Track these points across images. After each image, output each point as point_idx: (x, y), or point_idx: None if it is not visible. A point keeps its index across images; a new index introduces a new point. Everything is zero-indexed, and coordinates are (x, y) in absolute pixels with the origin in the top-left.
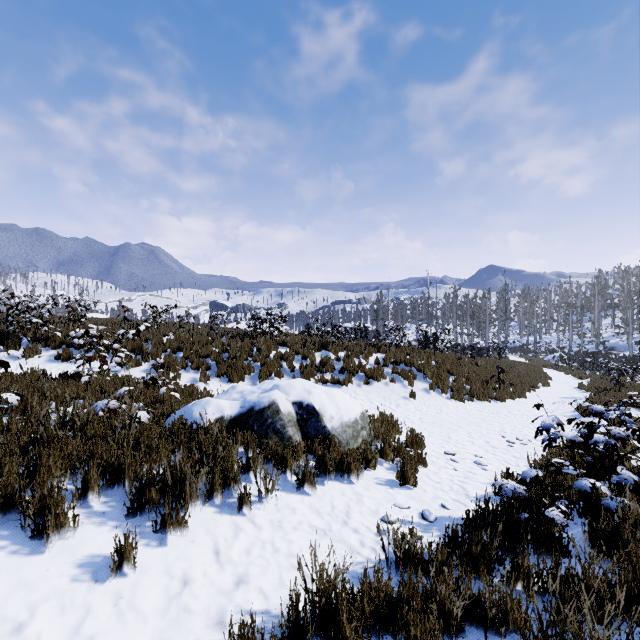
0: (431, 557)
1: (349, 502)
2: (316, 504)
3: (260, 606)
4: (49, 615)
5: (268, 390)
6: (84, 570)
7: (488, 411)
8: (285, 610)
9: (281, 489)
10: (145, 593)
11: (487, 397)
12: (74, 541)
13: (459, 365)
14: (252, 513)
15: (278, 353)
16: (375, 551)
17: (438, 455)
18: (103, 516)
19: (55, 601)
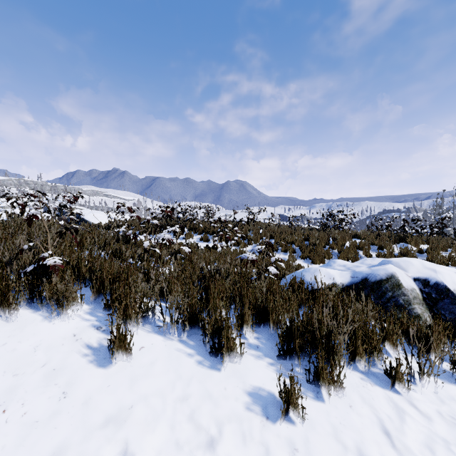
0: None
1: None
2: None
3: None
4: (233, 440)
5: (376, 265)
6: (254, 400)
7: None
8: None
9: (431, 373)
10: (320, 455)
11: None
12: (240, 367)
13: None
14: (407, 393)
15: (353, 242)
16: None
17: None
18: (257, 350)
19: (236, 425)
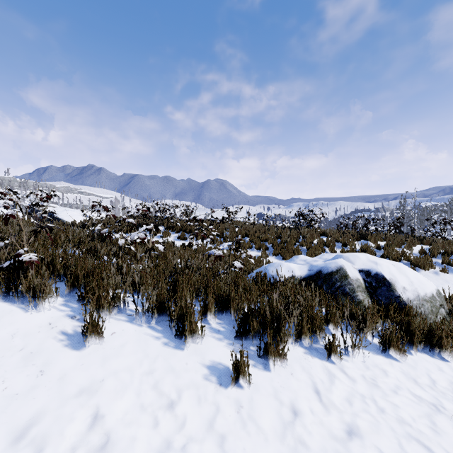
0: None
1: (452, 380)
2: (409, 372)
3: None
4: (190, 402)
5: (331, 259)
6: (211, 372)
7: None
8: None
9: (363, 347)
10: (260, 410)
11: None
12: (201, 346)
13: None
14: (340, 363)
15: (321, 240)
16: None
17: None
18: (218, 333)
19: (193, 391)
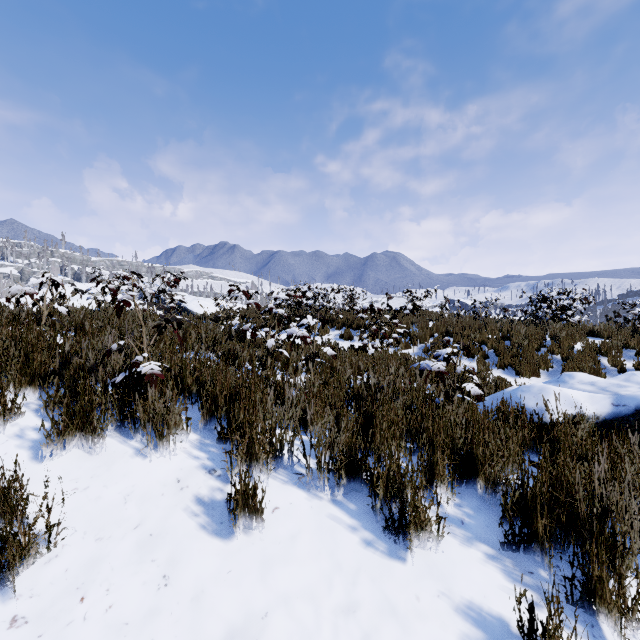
0: None
1: None
2: None
3: None
4: None
5: None
6: (472, 628)
7: None
8: None
9: None
10: None
11: None
12: (438, 558)
13: None
14: None
15: (590, 344)
16: None
17: None
18: (463, 528)
19: None
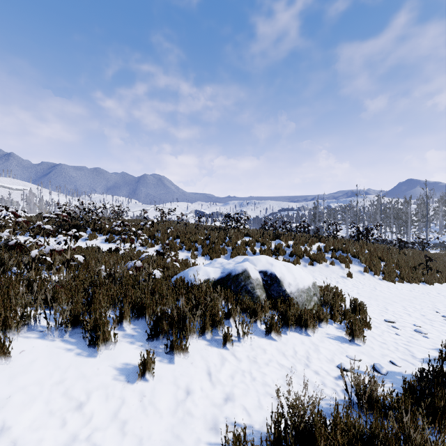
0: (394, 404)
1: (308, 350)
2: (281, 348)
3: (245, 421)
4: (98, 400)
5: (240, 262)
6: (120, 372)
7: (418, 291)
8: (265, 427)
9: (253, 334)
10: (160, 396)
11: (416, 280)
12: (114, 352)
13: (389, 253)
14: (233, 348)
15: (244, 241)
16: (336, 392)
17: (379, 321)
18: (132, 337)
19: (102, 391)
